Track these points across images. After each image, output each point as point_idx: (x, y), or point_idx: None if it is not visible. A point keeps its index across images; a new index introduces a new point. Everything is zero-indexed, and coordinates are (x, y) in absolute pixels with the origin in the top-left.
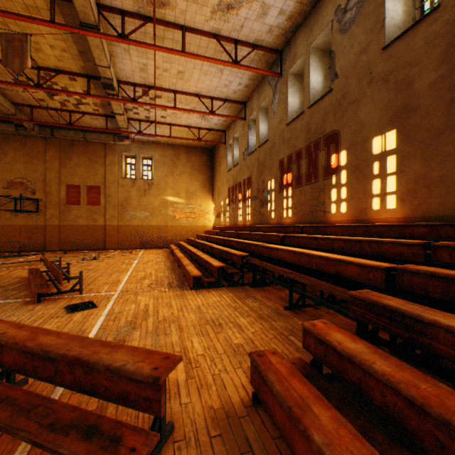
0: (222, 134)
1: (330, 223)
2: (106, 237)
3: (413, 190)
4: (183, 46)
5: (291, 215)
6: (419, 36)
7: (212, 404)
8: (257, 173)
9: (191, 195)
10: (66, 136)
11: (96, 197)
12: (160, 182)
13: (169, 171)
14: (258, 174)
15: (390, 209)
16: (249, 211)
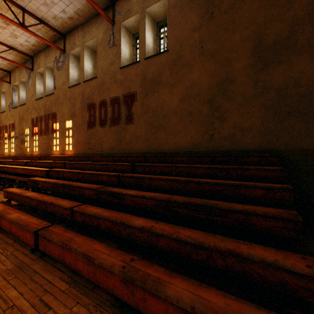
0: None
1: (54, 155)
2: None
3: (76, 144)
4: None
5: (38, 150)
6: (77, 90)
7: None
8: (19, 122)
9: None
10: None
11: None
12: None
13: None
14: (20, 123)
15: (71, 150)
16: (14, 146)
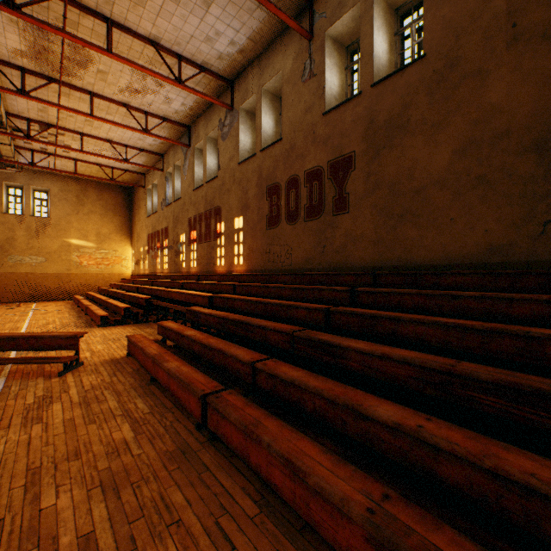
0: (141, 176)
1: (217, 273)
2: None
3: (249, 254)
4: (92, 110)
5: (196, 266)
6: (250, 166)
7: (106, 358)
8: (173, 225)
9: (104, 238)
10: None
11: None
12: (60, 221)
13: (73, 209)
14: (174, 226)
15: (241, 264)
16: (167, 260)
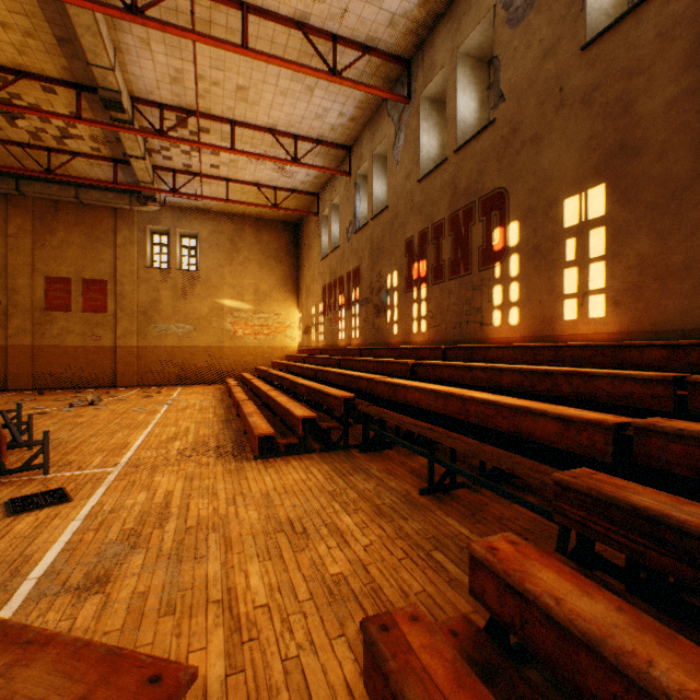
0: (312, 199)
1: (491, 343)
2: (118, 367)
3: (636, 287)
4: (244, 38)
5: (425, 330)
6: (646, 23)
7: None
8: (369, 261)
9: (263, 297)
10: (44, 193)
11: (99, 300)
12: (210, 275)
13: (226, 258)
14: (371, 263)
15: (595, 318)
16: (357, 323)
